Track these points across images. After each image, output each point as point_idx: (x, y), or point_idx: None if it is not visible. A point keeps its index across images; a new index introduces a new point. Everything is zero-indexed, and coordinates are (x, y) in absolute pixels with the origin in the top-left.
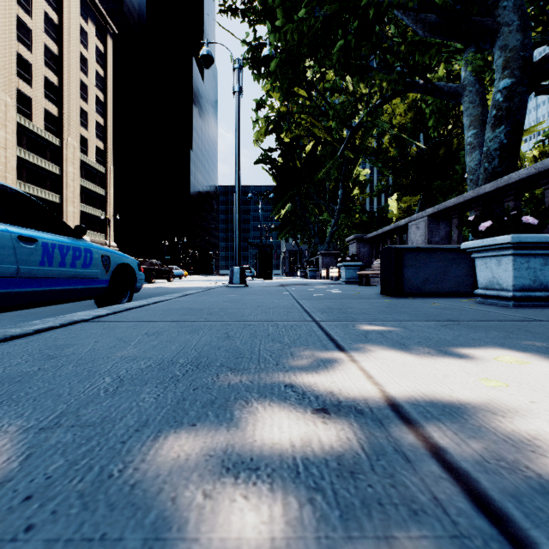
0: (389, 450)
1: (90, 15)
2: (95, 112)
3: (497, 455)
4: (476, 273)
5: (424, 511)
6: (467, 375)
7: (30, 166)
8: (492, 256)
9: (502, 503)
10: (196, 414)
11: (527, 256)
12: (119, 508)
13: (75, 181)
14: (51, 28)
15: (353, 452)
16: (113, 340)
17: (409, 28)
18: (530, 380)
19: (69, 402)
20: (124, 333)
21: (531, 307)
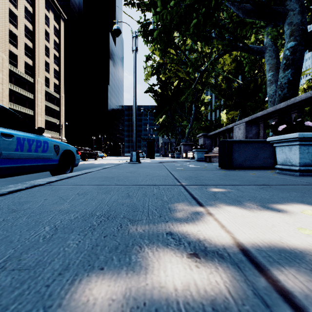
0: (250, 294)
1: (51, 8)
2: (54, 63)
3: None
4: (275, 155)
5: None
6: (288, 224)
7: (16, 94)
8: (286, 145)
9: None
10: (104, 258)
11: (307, 146)
12: None
13: (42, 102)
14: (29, 15)
15: (223, 296)
16: (56, 198)
17: (234, 14)
18: None
19: (16, 248)
20: (64, 193)
21: (310, 176)
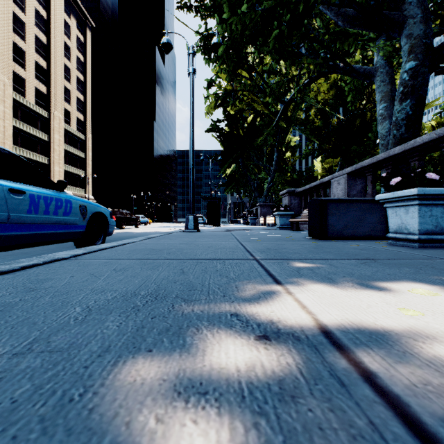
0: (325, 375)
1: (72, 12)
2: (77, 90)
3: (423, 380)
4: (387, 220)
5: (362, 436)
6: (388, 305)
7: (24, 134)
8: (401, 205)
9: (434, 428)
10: (152, 341)
11: (430, 206)
12: (76, 433)
13: (60, 146)
14: (41, 22)
15: (293, 376)
16: (86, 275)
17: (332, 21)
18: (442, 310)
19: (42, 330)
20: (96, 269)
21: (433, 248)
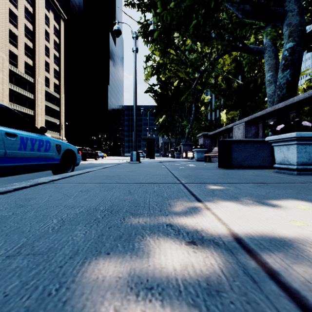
0: (240, 273)
1: (51, 8)
2: (54, 63)
3: None
4: (273, 155)
5: None
6: (280, 218)
7: (17, 94)
8: (284, 144)
9: None
10: (109, 245)
11: (305, 145)
12: None
13: (42, 102)
14: (29, 15)
15: (216, 274)
16: (60, 195)
17: (233, 14)
18: None
19: (28, 237)
20: (68, 190)
21: (307, 175)
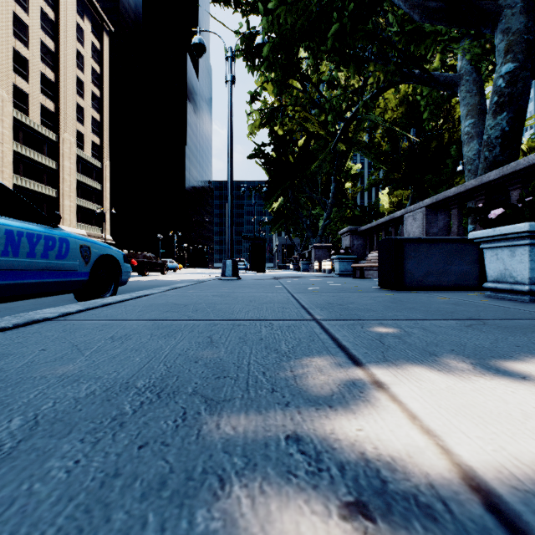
0: None
1: (86, 13)
2: (91, 108)
3: None
4: (481, 265)
5: None
6: None
7: (27, 161)
8: (505, 246)
9: None
10: (123, 521)
11: None
12: None
13: (71, 175)
14: (48, 25)
15: None
16: (65, 348)
17: (404, 17)
18: None
19: None
20: (85, 336)
21: None
